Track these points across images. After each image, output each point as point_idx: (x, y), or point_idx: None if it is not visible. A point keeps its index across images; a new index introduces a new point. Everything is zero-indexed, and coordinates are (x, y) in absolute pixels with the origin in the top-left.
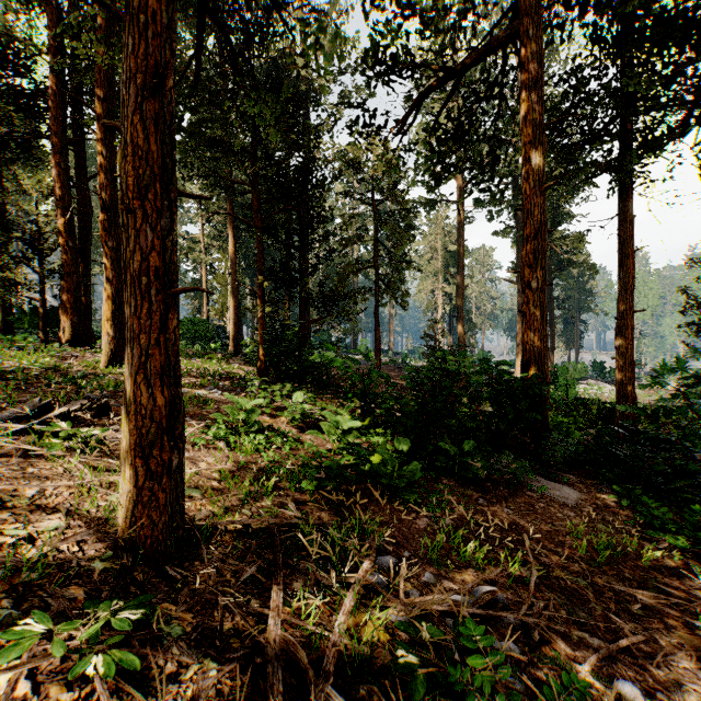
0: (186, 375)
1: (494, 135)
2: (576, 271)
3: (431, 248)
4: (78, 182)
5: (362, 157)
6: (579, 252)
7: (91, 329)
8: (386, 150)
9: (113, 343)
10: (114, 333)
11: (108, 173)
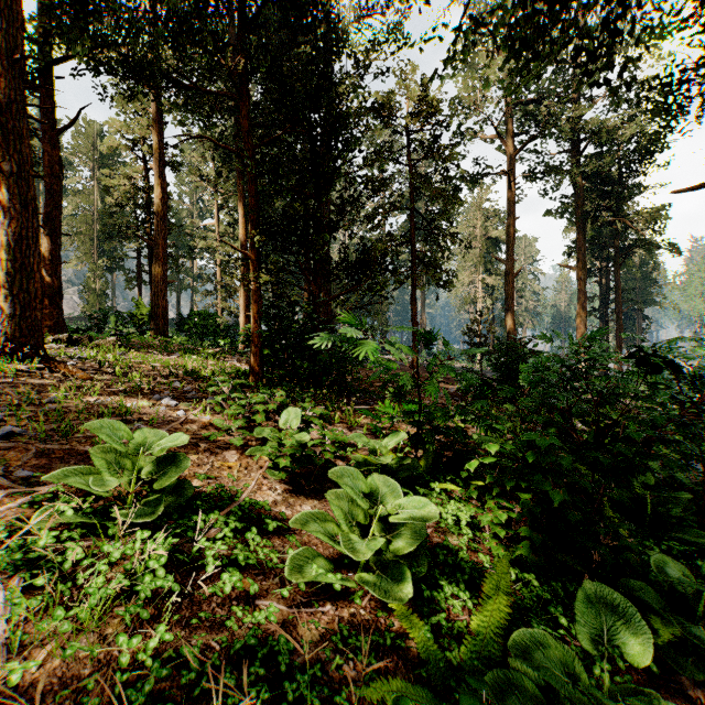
0: (140, 374)
1: (611, 3)
2: (638, 259)
3: (468, 235)
4: (43, 135)
5: (395, 107)
6: (660, 228)
7: (61, 318)
8: (426, 93)
9: (10, 323)
10: (12, 307)
11: (7, 56)
